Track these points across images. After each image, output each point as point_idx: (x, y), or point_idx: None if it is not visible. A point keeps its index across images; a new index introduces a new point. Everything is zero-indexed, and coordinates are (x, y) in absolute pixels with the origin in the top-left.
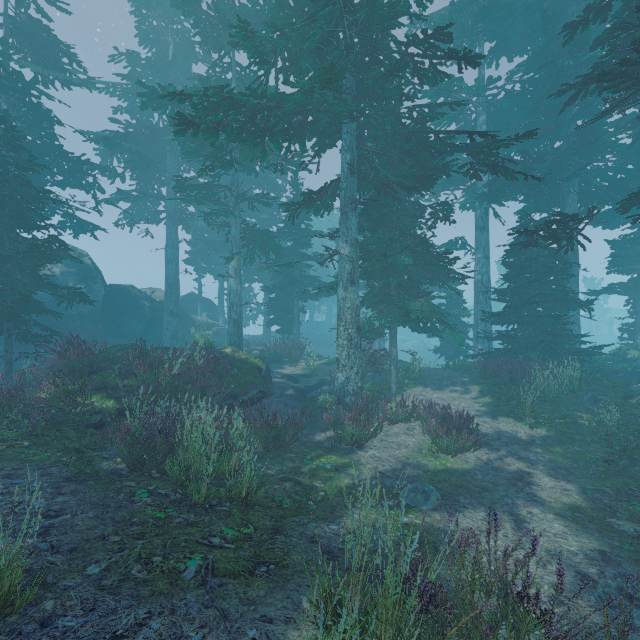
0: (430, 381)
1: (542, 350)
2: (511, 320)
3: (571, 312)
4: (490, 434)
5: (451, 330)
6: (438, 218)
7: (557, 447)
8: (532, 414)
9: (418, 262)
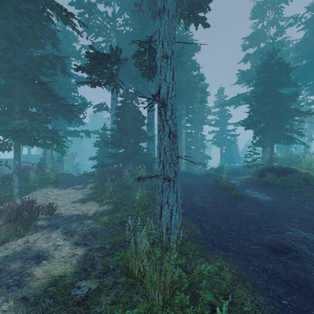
0: (64, 183)
1: (131, 161)
2: (118, 145)
3: (151, 145)
4: (67, 216)
5: (58, 145)
6: (58, 70)
7: (106, 217)
8: (107, 197)
9: (27, 91)
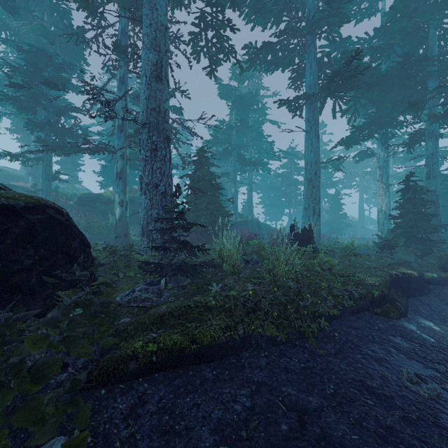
0: None
1: None
2: None
3: None
4: None
5: None
6: None
7: None
8: None
9: None
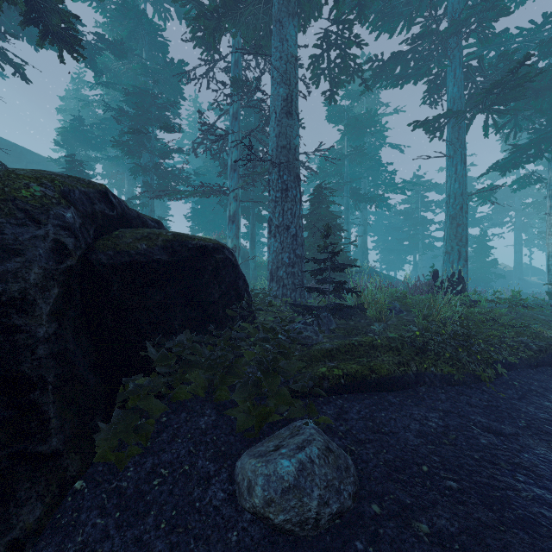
0: None
1: None
2: None
3: None
4: None
5: None
6: None
7: None
8: None
9: None
